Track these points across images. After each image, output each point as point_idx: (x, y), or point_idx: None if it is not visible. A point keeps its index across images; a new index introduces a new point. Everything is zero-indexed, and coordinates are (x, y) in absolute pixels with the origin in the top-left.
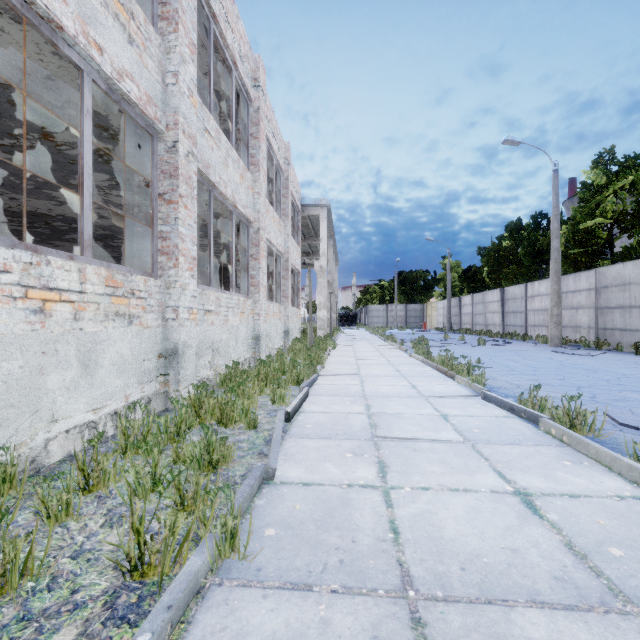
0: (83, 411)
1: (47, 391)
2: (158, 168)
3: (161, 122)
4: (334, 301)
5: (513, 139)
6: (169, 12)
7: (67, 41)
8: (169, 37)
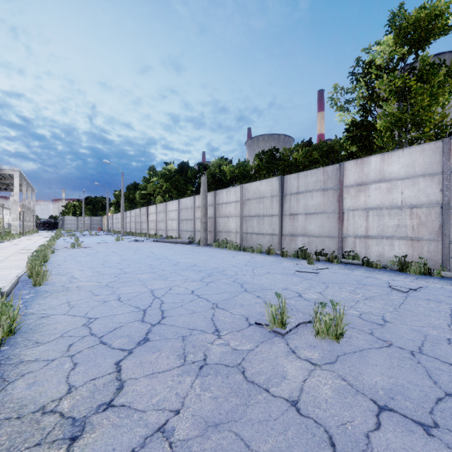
0: None
1: None
2: None
3: None
4: (30, 215)
5: (107, 161)
6: None
7: None
8: None
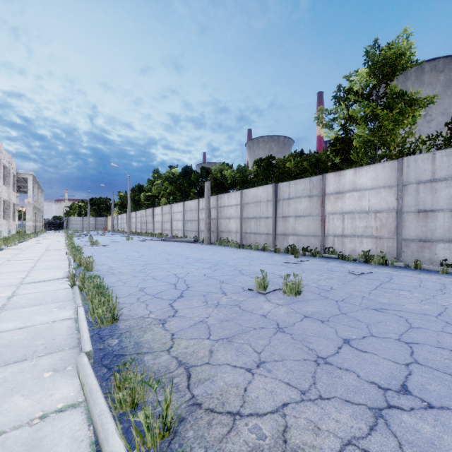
0: None
1: None
2: None
3: None
4: (40, 215)
5: (114, 165)
6: None
7: None
8: None
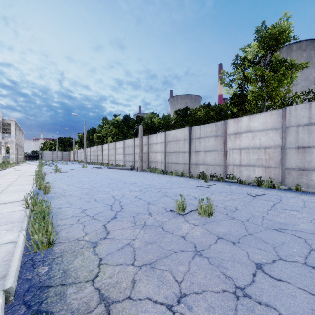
0: None
1: None
2: None
3: None
4: (21, 150)
5: (74, 114)
6: None
7: None
8: None
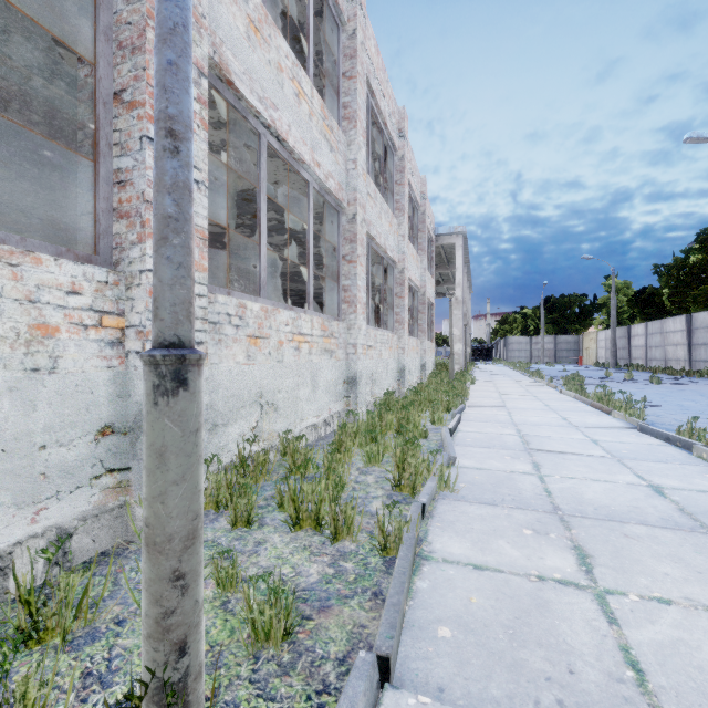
0: (312, 416)
1: (300, 400)
2: (341, 236)
3: (345, 201)
4: (467, 333)
5: (699, 136)
6: (350, 113)
7: (304, 168)
8: (350, 133)
